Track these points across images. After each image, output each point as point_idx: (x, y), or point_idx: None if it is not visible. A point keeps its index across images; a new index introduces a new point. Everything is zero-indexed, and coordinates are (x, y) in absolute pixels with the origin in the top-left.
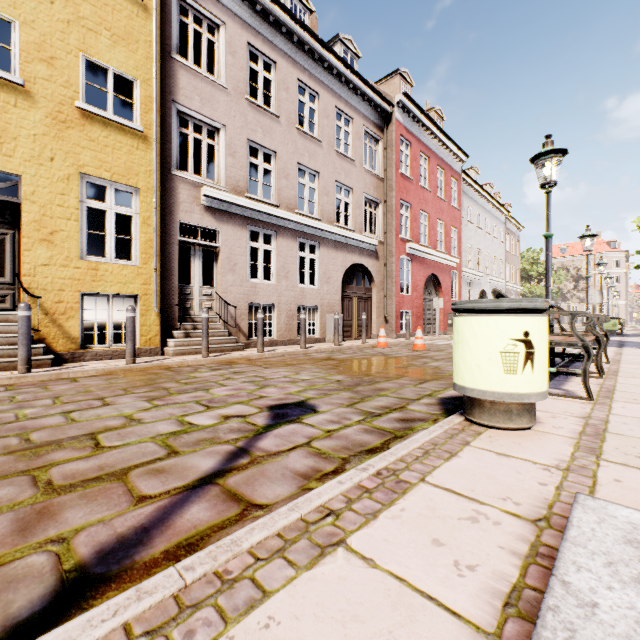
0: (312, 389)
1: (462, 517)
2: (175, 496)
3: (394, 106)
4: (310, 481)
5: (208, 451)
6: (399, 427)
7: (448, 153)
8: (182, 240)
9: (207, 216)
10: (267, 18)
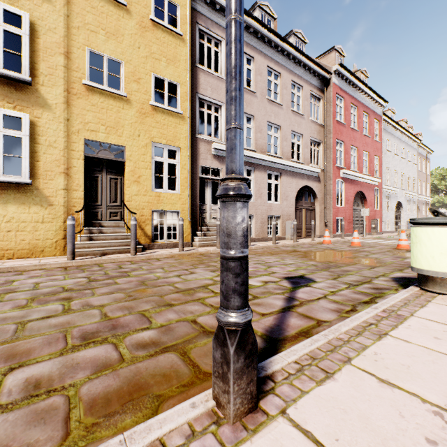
0: (301, 269)
1: (445, 330)
2: (277, 314)
3: (332, 74)
4: (341, 313)
5: (273, 297)
6: (374, 292)
7: (371, 101)
8: (201, 176)
9: (214, 161)
10: (249, 30)
